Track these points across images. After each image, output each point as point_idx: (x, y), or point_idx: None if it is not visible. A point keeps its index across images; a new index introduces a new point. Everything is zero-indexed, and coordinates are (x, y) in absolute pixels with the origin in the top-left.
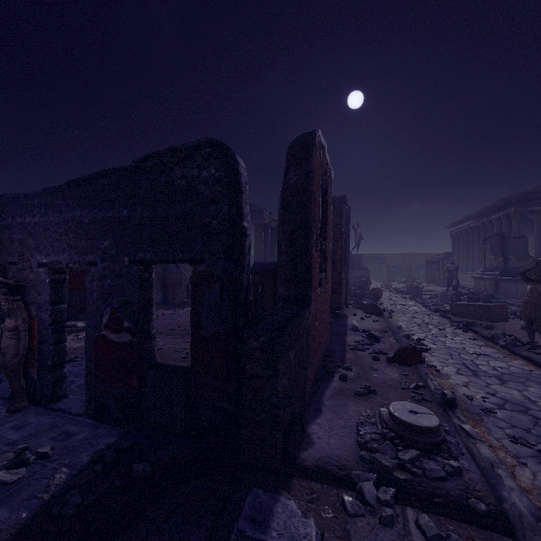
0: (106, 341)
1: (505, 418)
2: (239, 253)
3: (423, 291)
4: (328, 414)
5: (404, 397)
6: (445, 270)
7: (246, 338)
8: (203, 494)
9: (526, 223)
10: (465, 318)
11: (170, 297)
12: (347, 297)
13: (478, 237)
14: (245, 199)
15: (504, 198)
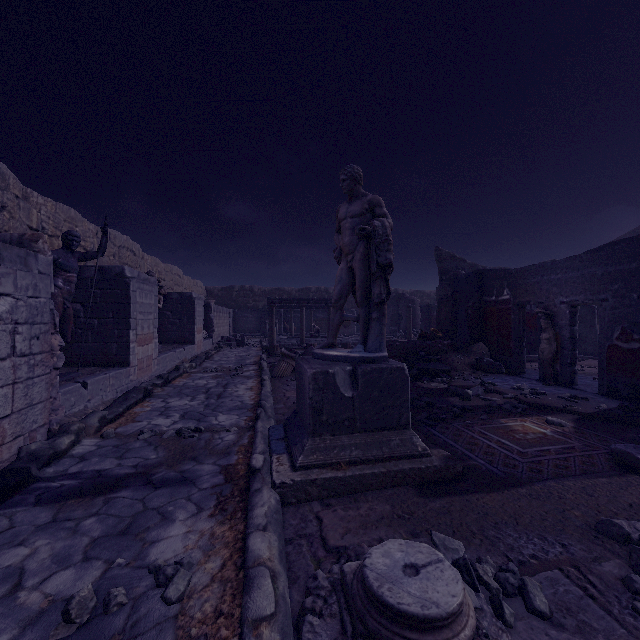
0: (617, 348)
1: None
2: None
3: None
4: None
5: None
6: None
7: None
8: None
9: None
10: None
11: None
12: None
13: None
14: None
15: None
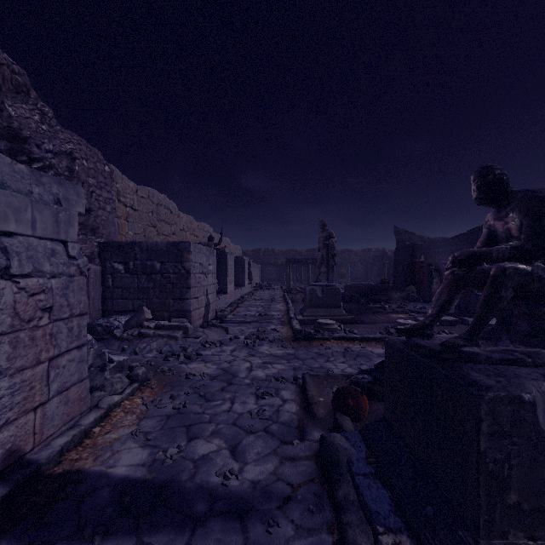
0: None
1: None
2: None
3: None
4: None
5: None
6: None
7: None
8: None
9: None
10: None
11: None
12: None
13: None
14: None
15: None
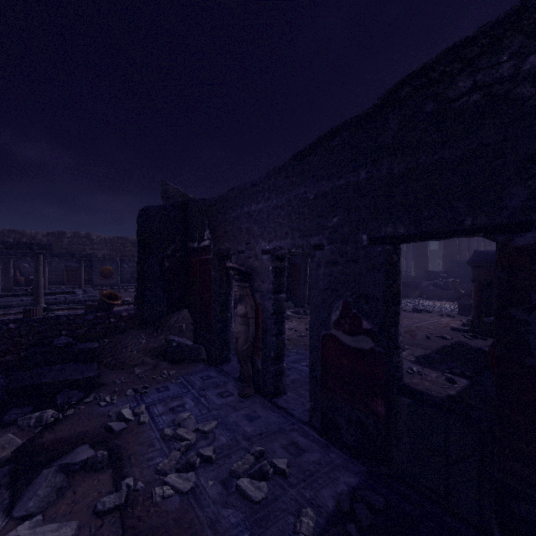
0: (336, 343)
1: None
2: None
3: None
4: None
5: None
6: None
7: None
8: None
9: None
10: None
11: None
12: None
13: None
14: None
15: None
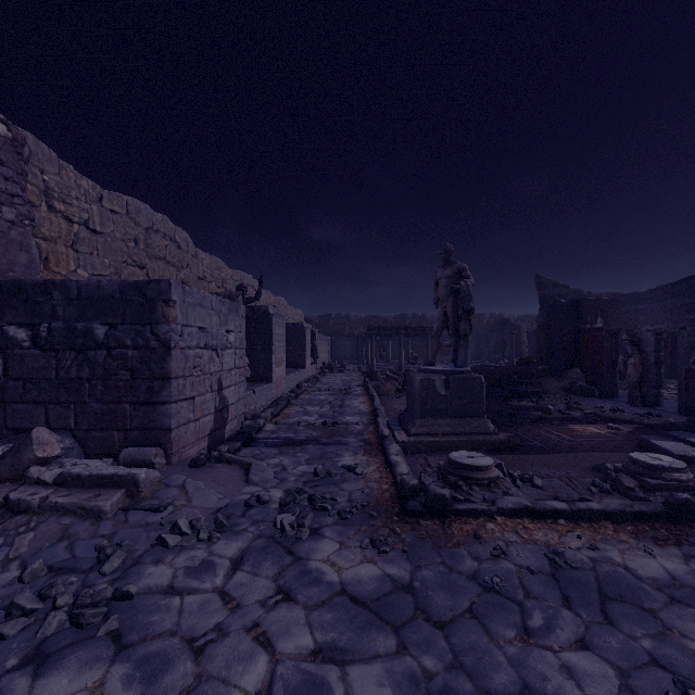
0: (692, 371)
1: None
2: None
3: None
4: None
5: None
6: None
7: None
8: None
9: None
10: None
11: None
12: None
13: None
14: None
15: None
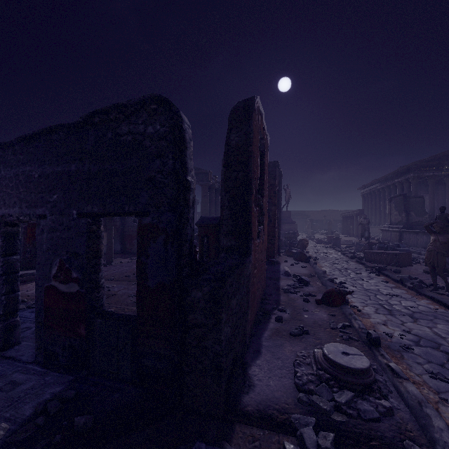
0: (55, 292)
1: (421, 353)
2: (183, 206)
3: (341, 241)
4: (267, 355)
5: (333, 337)
6: (359, 223)
7: (190, 288)
8: (145, 446)
9: (421, 186)
10: (376, 263)
11: (127, 247)
12: (279, 246)
13: (383, 197)
14: (189, 155)
15: (404, 165)
